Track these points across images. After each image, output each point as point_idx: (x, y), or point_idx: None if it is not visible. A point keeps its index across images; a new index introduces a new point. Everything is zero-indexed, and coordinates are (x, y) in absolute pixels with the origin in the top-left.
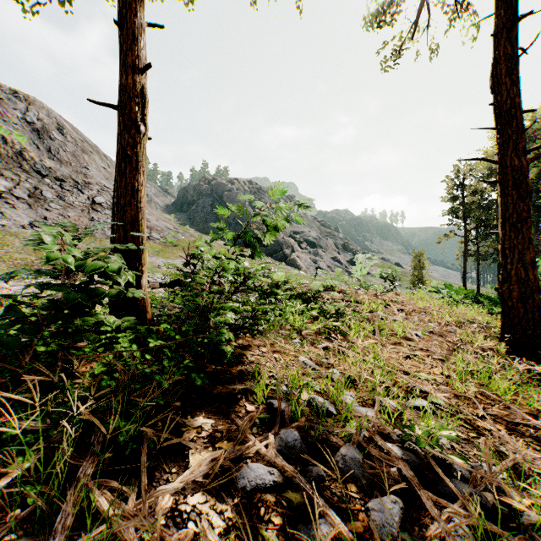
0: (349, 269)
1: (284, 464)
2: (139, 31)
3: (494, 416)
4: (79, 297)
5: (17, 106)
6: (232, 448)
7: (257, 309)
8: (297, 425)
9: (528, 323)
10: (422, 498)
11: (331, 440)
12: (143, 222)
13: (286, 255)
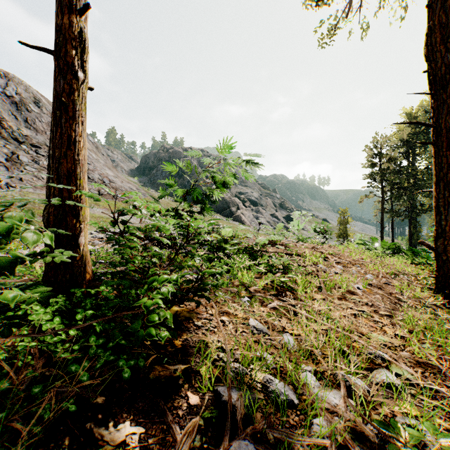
0: (285, 224)
1: None
2: None
3: None
4: None
5: None
6: None
7: (203, 273)
8: (252, 429)
9: None
10: None
11: None
12: (81, 176)
13: (232, 212)
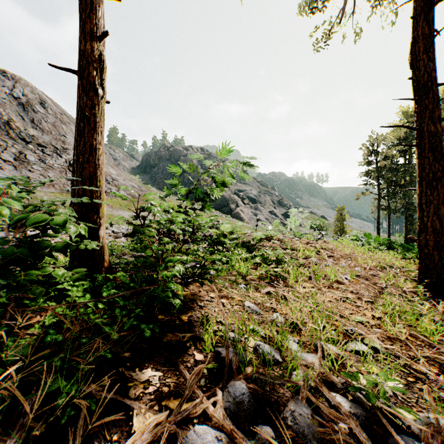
0: (283, 221)
1: (232, 428)
2: (98, 2)
3: (426, 358)
4: (19, 252)
5: (5, 84)
6: (179, 408)
7: (206, 259)
8: (244, 376)
9: (442, 268)
10: None
11: (278, 391)
12: (101, 178)
13: (231, 209)
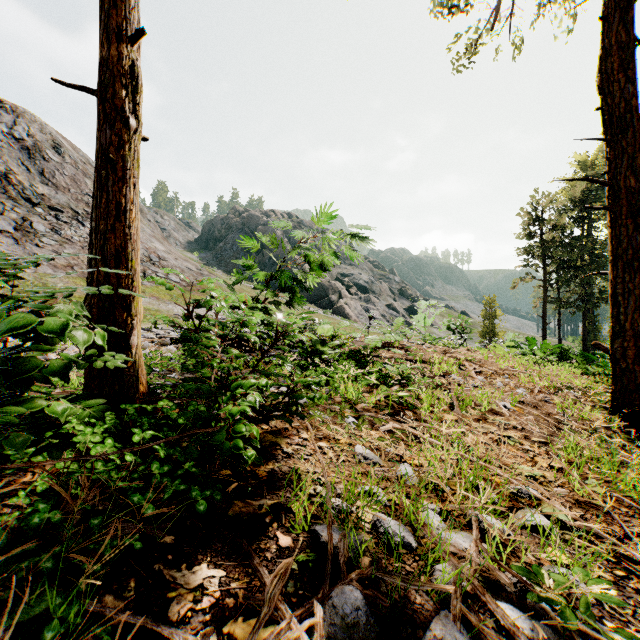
0: (407, 318)
1: None
2: None
3: (638, 535)
4: None
5: (2, 119)
6: (251, 639)
7: (295, 383)
8: (358, 575)
9: None
10: None
11: (414, 600)
12: (134, 256)
13: (332, 302)
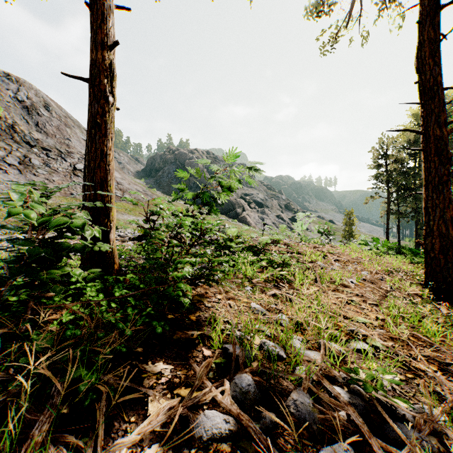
0: (291, 225)
1: (239, 412)
2: (108, 12)
3: (427, 357)
4: (43, 252)
5: (9, 87)
6: (190, 395)
7: (213, 261)
8: (250, 370)
9: (448, 272)
10: (373, 447)
11: (282, 384)
12: (111, 183)
13: (237, 214)
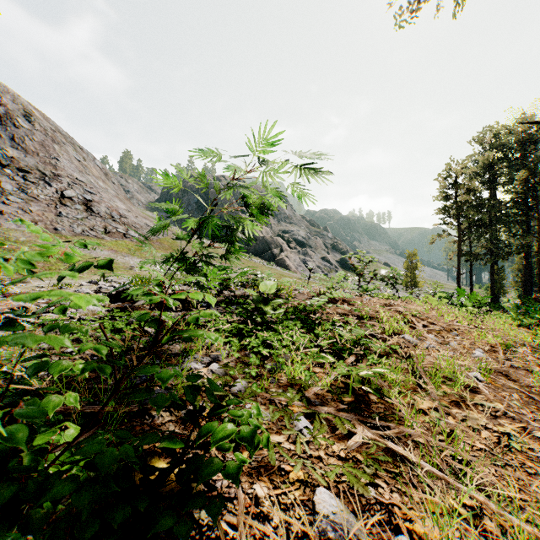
0: (339, 269)
1: None
2: None
3: None
4: None
5: None
6: None
7: (199, 437)
8: None
9: None
10: None
11: None
12: None
13: (274, 255)
